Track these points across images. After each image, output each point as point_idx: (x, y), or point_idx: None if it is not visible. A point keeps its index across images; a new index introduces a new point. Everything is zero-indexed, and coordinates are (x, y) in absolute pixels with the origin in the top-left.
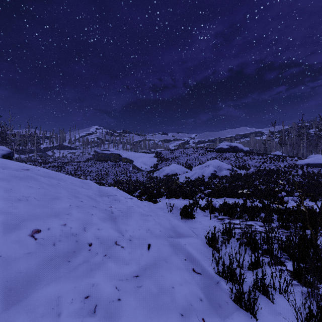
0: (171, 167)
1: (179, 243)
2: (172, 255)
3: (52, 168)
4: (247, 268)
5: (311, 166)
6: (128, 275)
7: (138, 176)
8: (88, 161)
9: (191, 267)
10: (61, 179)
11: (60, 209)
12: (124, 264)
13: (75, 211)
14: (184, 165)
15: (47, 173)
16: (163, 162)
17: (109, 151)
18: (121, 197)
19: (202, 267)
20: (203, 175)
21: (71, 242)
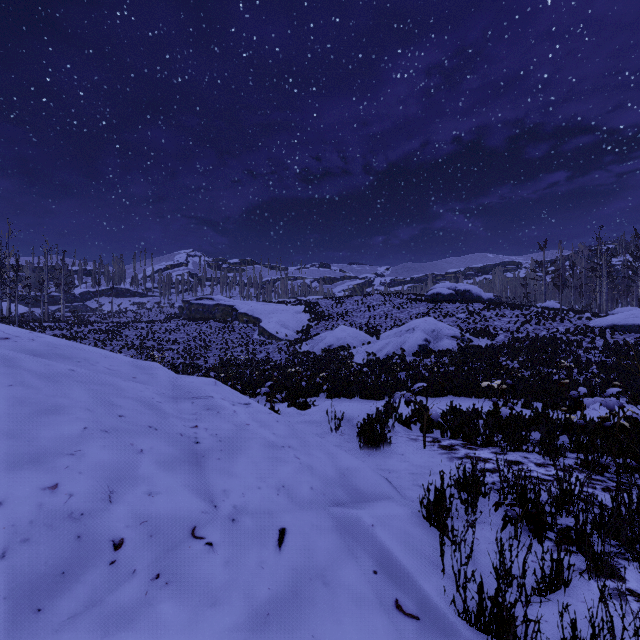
0: (338, 332)
1: (358, 521)
2: (341, 561)
3: (94, 335)
4: (533, 591)
5: (620, 331)
6: None
7: (270, 350)
8: (170, 320)
9: (392, 597)
10: (84, 360)
11: (52, 441)
12: (207, 606)
13: (96, 443)
14: (363, 329)
15: (51, 347)
16: (322, 323)
17: (212, 301)
18: (222, 403)
19: (419, 597)
20: (402, 349)
21: (60, 541)
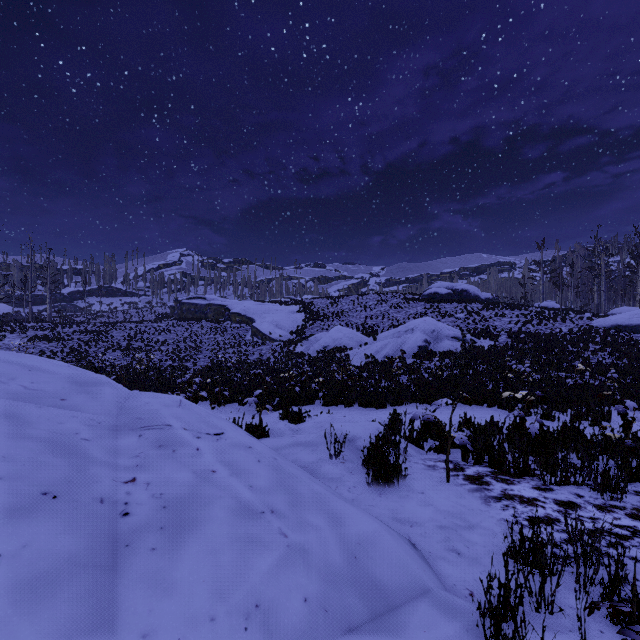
0: (334, 333)
1: None
2: None
3: (79, 336)
4: None
5: (625, 331)
6: None
7: (263, 352)
8: (161, 320)
9: None
10: None
11: None
12: None
13: None
14: (360, 329)
15: None
16: (317, 323)
17: (205, 300)
18: (182, 435)
19: None
20: (402, 351)
21: None
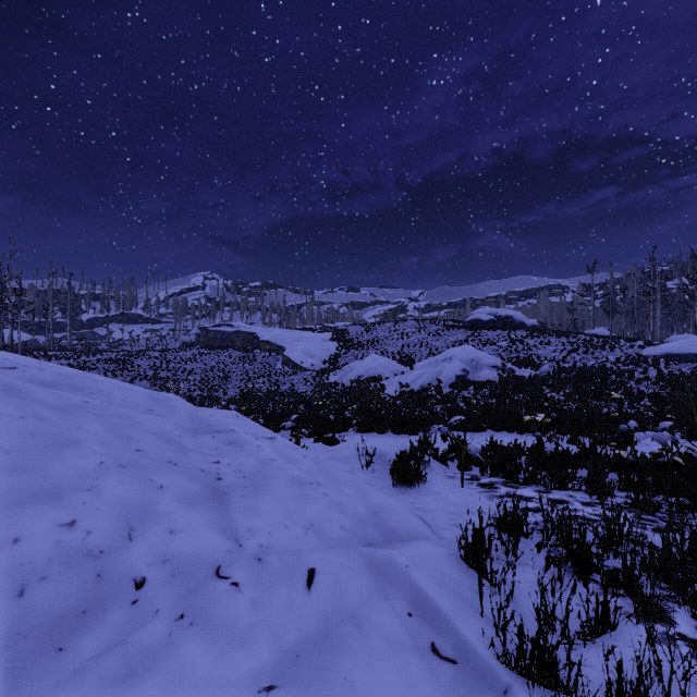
0: (369, 362)
1: (391, 562)
2: (373, 603)
3: (104, 365)
4: (577, 635)
5: (676, 360)
6: (241, 689)
7: (294, 382)
8: (186, 348)
9: (428, 641)
10: (97, 391)
11: (67, 476)
12: (234, 647)
13: (113, 478)
14: (396, 358)
15: (62, 377)
16: (351, 352)
17: (232, 327)
18: (245, 437)
19: (456, 640)
20: (438, 380)
21: (79, 579)
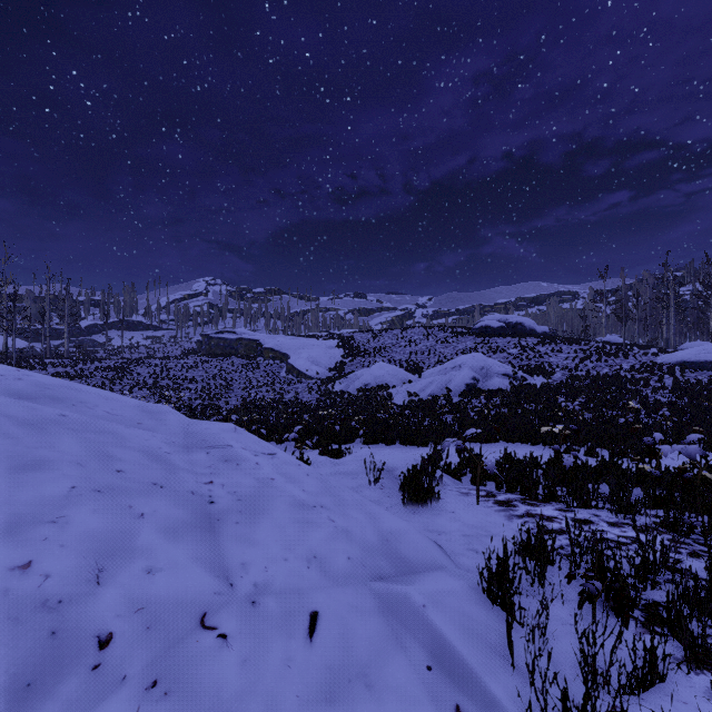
0: (375, 369)
1: (406, 601)
2: (386, 654)
3: (102, 373)
4: (623, 689)
5: (691, 368)
6: None
7: (299, 390)
8: (188, 356)
9: (452, 703)
10: (80, 403)
11: (29, 505)
12: None
13: (85, 506)
14: (404, 366)
15: (41, 388)
16: (357, 359)
17: (235, 334)
18: (242, 453)
19: (485, 702)
20: (447, 389)
21: (27, 640)
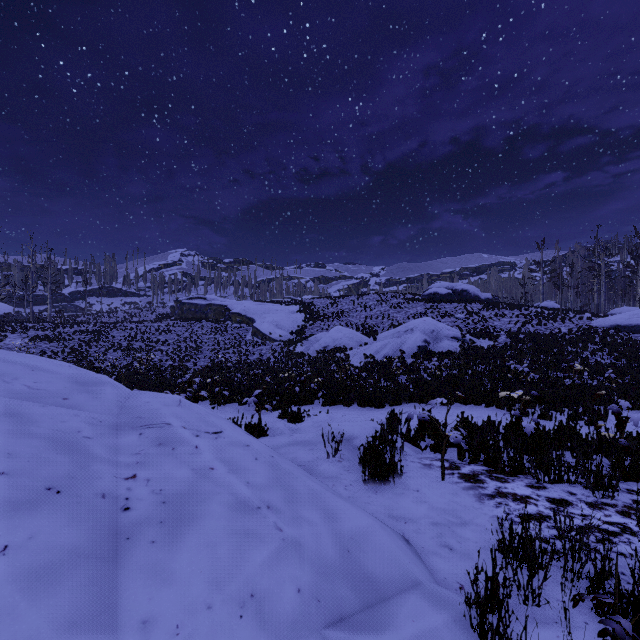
0: (334, 333)
1: None
2: None
3: (80, 336)
4: None
5: (624, 331)
6: None
7: (263, 352)
8: (162, 320)
9: None
10: None
11: None
12: None
13: None
14: (360, 329)
15: None
16: (317, 323)
17: (205, 300)
18: (181, 433)
19: None
20: (401, 351)
21: None
